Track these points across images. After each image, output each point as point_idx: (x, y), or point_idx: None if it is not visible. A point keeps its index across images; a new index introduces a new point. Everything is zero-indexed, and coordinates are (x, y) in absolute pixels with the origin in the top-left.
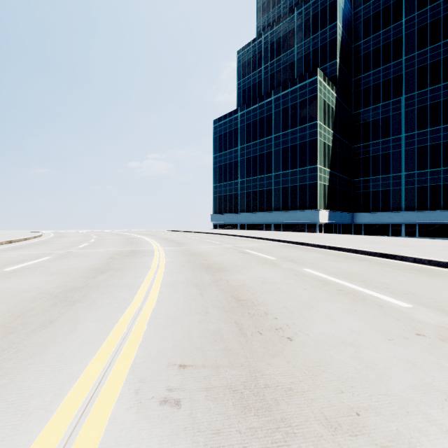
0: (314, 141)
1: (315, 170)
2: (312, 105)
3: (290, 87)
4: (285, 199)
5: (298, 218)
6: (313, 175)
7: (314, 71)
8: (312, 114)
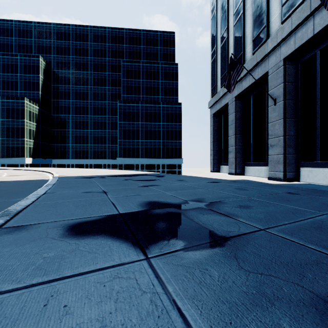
0: (23, 128)
1: (24, 141)
2: (22, 112)
3: (11, 99)
4: (8, 152)
5: (15, 161)
6: (23, 143)
7: (23, 98)
8: (22, 116)
